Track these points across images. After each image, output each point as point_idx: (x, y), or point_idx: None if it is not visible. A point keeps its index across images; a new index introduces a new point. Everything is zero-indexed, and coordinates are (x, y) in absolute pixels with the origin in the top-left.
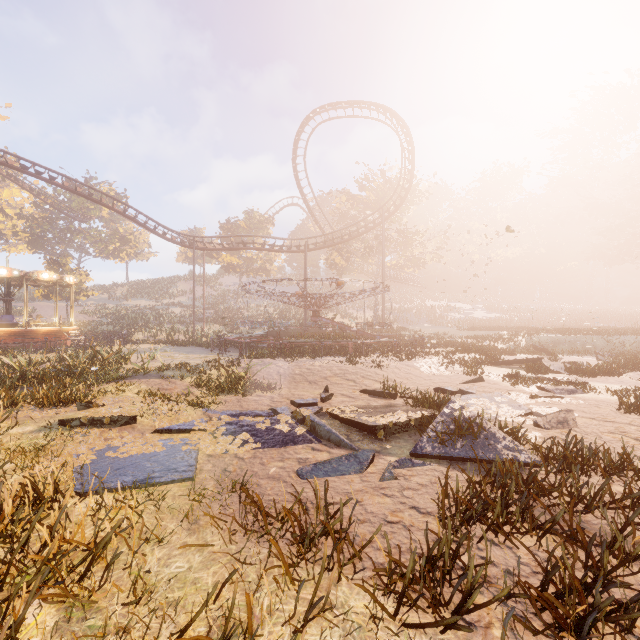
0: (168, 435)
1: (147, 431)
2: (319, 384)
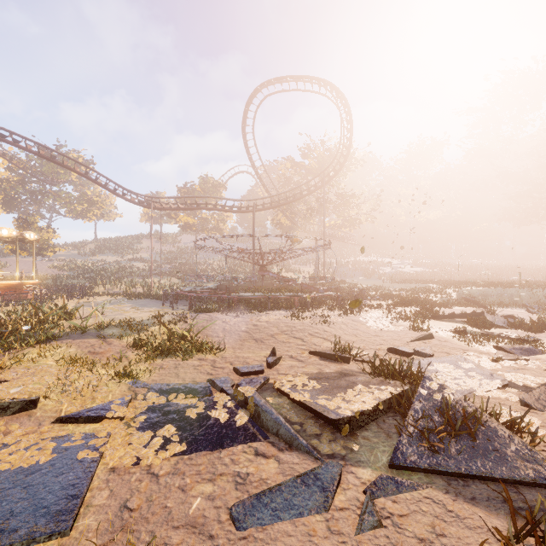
0: (72, 426)
1: (47, 419)
2: (266, 342)
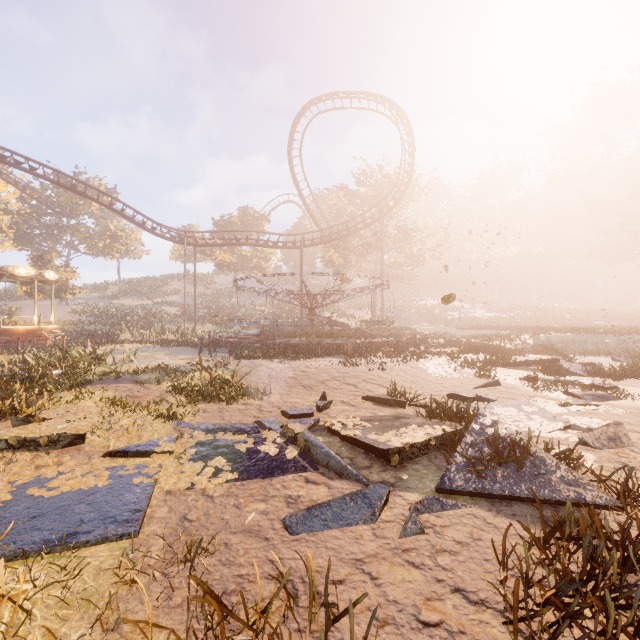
0: (122, 459)
1: (97, 454)
2: (315, 389)
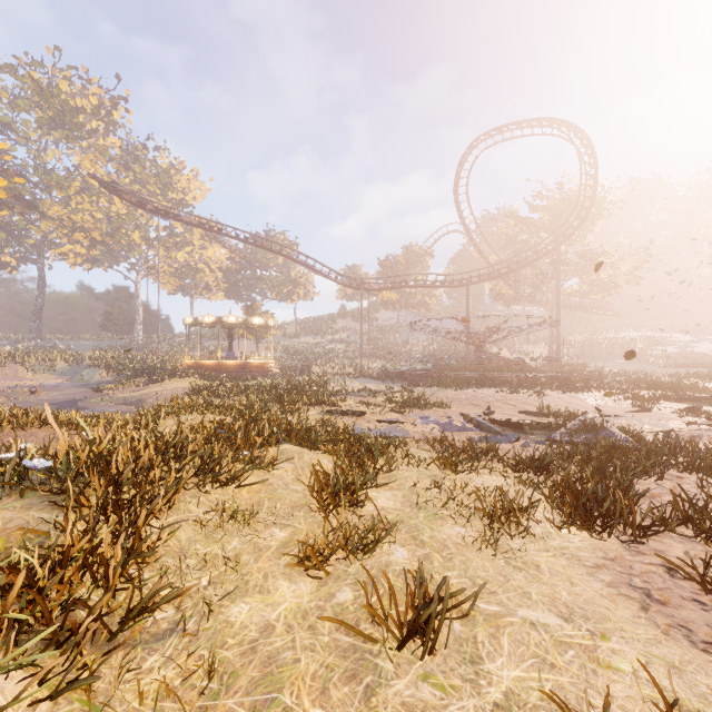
0: (384, 424)
1: (371, 421)
2: (482, 407)
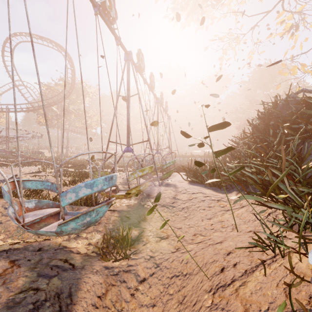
0: None
1: None
2: None
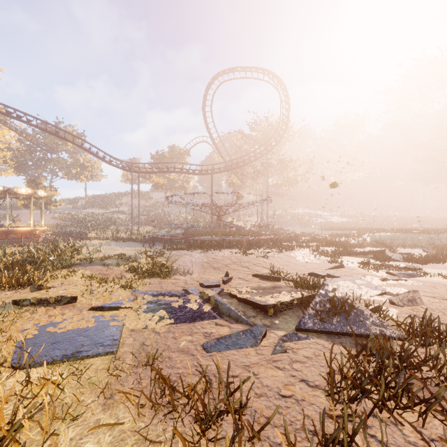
0: (101, 312)
1: (85, 308)
2: (221, 270)
